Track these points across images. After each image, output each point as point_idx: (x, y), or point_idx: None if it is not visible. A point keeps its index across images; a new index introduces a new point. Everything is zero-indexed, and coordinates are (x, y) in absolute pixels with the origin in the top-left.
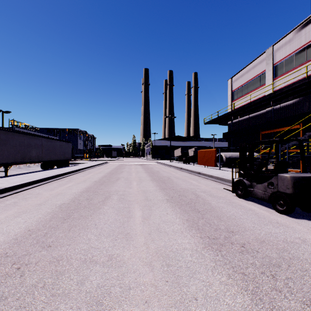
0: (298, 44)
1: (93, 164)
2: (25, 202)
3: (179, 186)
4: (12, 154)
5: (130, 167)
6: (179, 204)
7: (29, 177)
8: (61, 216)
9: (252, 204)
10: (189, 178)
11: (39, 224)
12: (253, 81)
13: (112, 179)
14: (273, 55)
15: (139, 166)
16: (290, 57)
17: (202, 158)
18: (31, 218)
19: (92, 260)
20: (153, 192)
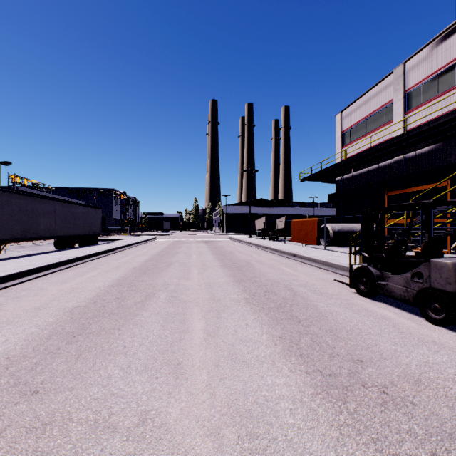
0: (443, 59)
1: (133, 241)
2: (14, 305)
3: (264, 277)
4: (8, 226)
5: (189, 246)
6: (265, 307)
7: (31, 261)
8: (69, 330)
9: (385, 307)
10: (279, 263)
11: (28, 345)
12: (374, 116)
13: (161, 264)
14: (405, 77)
15: (203, 244)
16: (431, 79)
17: (298, 232)
18: (18, 334)
19: (108, 425)
20: (224, 287)
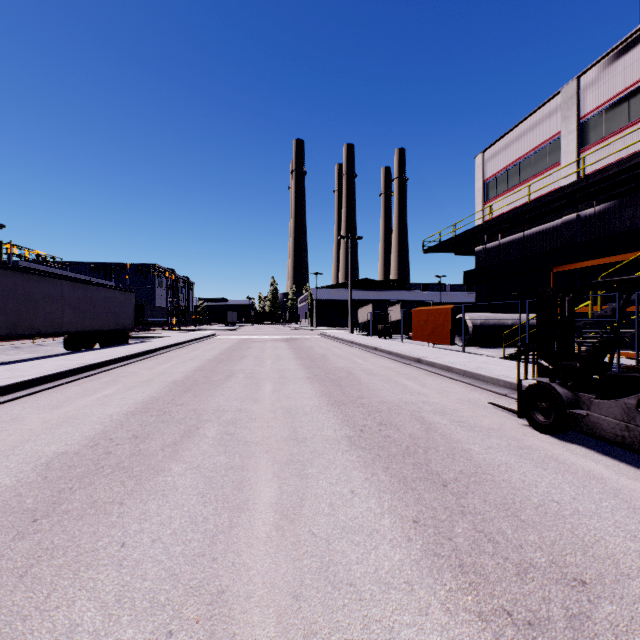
0: (637, 71)
1: (181, 339)
2: None
3: (377, 396)
4: None
5: (262, 347)
6: (382, 454)
7: (16, 371)
8: (30, 505)
9: (586, 454)
10: (396, 373)
11: None
12: (532, 157)
13: (216, 375)
14: (579, 99)
15: (283, 343)
16: (619, 101)
17: (423, 325)
18: None
19: None
20: (313, 414)
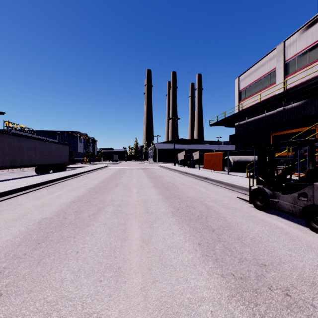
0: (312, 39)
1: (91, 168)
2: None
3: (185, 194)
4: (0, 158)
5: (131, 172)
6: (187, 219)
7: (16, 183)
8: (35, 238)
9: (277, 218)
10: (195, 184)
11: (1, 251)
12: (262, 80)
13: (110, 185)
14: (285, 52)
15: (141, 170)
16: (304, 53)
17: (209, 161)
18: None
19: None
20: (156, 202)
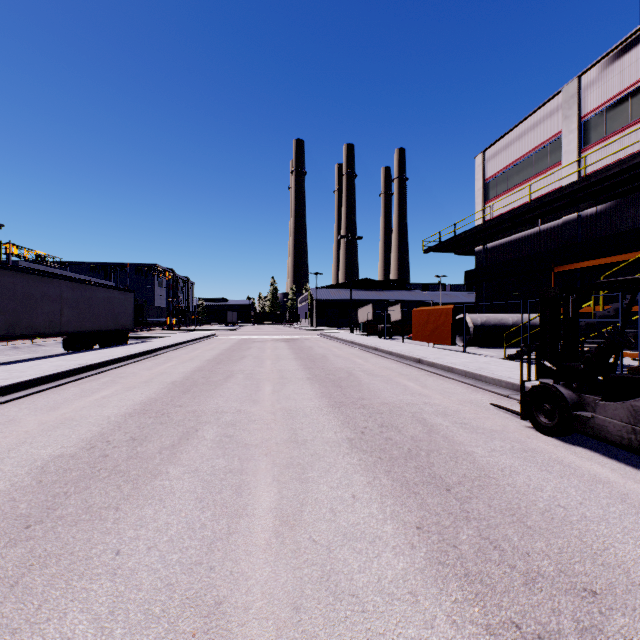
0: (639, 70)
1: (181, 339)
2: None
3: (377, 398)
4: None
5: (262, 347)
6: (384, 457)
7: (13, 372)
8: (23, 510)
9: (591, 457)
10: (397, 374)
11: None
12: (533, 157)
13: (216, 375)
14: (580, 98)
15: (283, 343)
16: (621, 100)
17: (423, 325)
18: None
19: None
20: (313, 416)
